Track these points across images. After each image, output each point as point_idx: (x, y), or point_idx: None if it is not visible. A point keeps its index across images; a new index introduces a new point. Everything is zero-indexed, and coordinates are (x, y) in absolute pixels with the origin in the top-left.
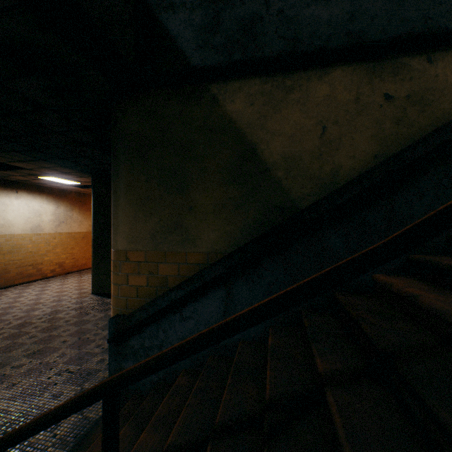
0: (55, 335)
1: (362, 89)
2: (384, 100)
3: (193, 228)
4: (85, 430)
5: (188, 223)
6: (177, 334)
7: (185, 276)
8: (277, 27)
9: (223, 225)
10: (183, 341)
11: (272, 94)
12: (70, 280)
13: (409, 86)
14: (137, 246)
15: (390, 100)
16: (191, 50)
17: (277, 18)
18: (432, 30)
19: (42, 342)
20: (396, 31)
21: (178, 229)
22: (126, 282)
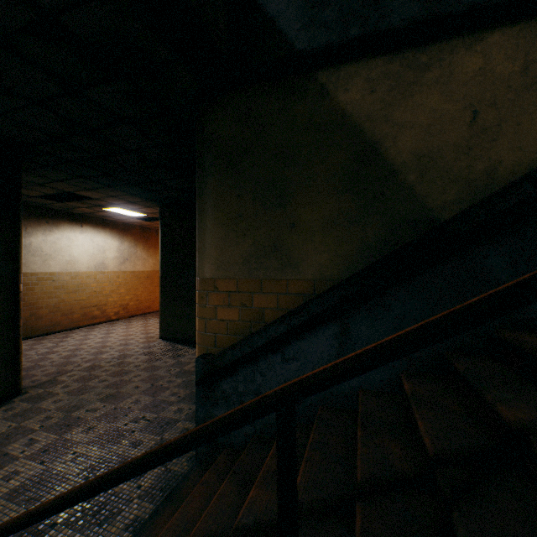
0: (126, 380)
1: (533, 55)
2: None
3: (296, 250)
4: (171, 484)
5: (289, 244)
6: (278, 378)
7: (285, 309)
8: None
9: (334, 246)
10: (399, 333)
11: (400, 75)
12: (134, 323)
13: None
14: (227, 273)
15: None
16: (294, 31)
17: None
18: None
19: (114, 386)
20: None
21: (277, 252)
22: (214, 316)
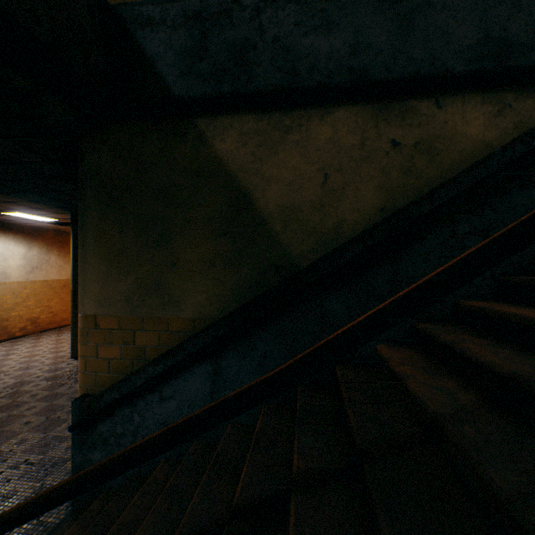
0: (16, 414)
1: (368, 133)
2: (391, 147)
3: (177, 289)
4: None
5: (170, 283)
6: (156, 417)
7: (167, 346)
8: (272, 56)
9: (212, 286)
10: (68, 479)
11: (268, 133)
12: (45, 340)
13: (418, 132)
14: (109, 310)
15: (398, 147)
16: (172, 77)
17: (273, 46)
18: (439, 72)
19: None
20: (402, 71)
21: (159, 290)
22: (95, 354)
